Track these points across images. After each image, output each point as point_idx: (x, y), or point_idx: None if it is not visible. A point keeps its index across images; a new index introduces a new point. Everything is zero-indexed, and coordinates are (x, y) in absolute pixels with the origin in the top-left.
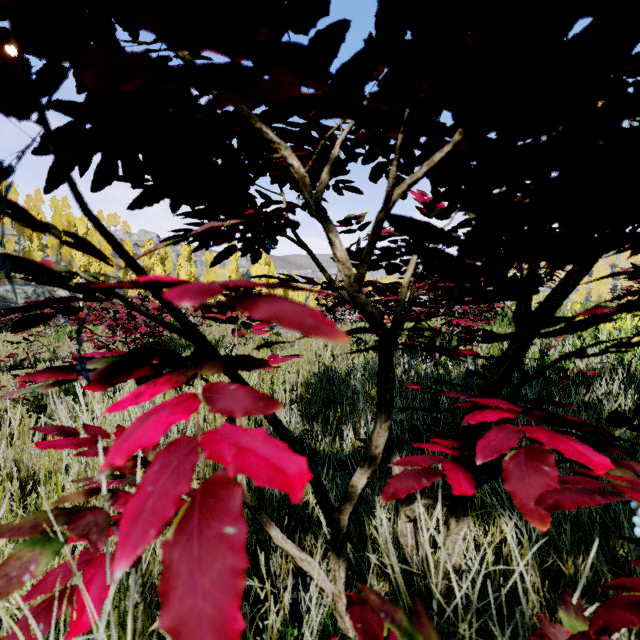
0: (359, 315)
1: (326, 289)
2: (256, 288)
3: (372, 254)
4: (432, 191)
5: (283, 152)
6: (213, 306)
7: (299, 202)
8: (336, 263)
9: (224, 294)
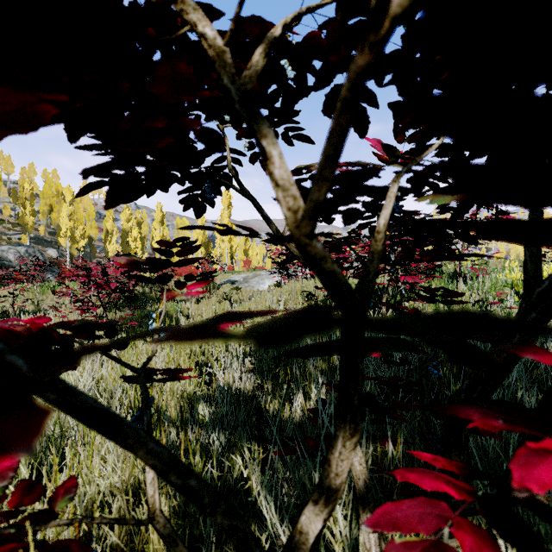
0: (309, 272)
1: (271, 243)
2: (220, 248)
3: (337, 160)
4: (394, 130)
5: (190, 15)
6: (144, 263)
7: (245, 150)
8: (273, 189)
9: (157, 249)
